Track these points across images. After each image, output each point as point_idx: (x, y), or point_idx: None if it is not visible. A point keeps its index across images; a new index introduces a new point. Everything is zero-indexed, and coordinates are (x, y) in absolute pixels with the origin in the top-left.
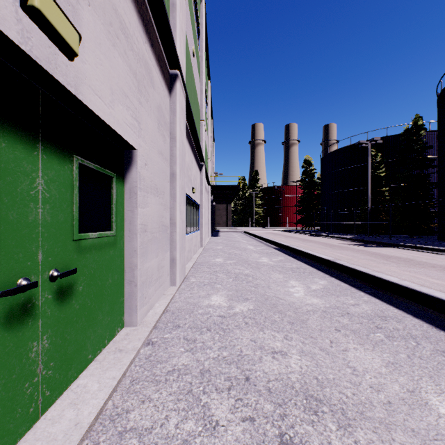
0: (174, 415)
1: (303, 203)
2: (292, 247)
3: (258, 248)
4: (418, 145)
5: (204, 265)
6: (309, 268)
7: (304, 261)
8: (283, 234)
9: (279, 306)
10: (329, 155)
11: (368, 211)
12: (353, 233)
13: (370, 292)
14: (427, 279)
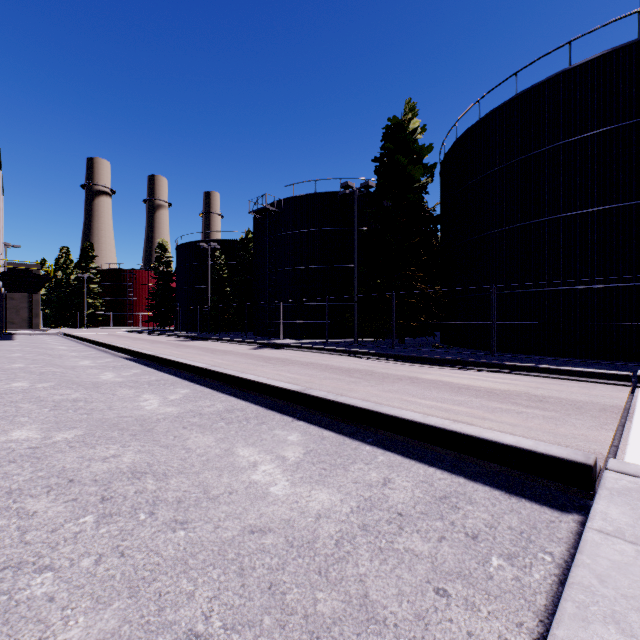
0: (4, 375)
1: (157, 297)
2: (107, 343)
3: (73, 348)
4: (250, 255)
5: (0, 357)
6: (111, 355)
7: (112, 353)
8: (121, 335)
9: (63, 366)
10: (183, 246)
11: (208, 309)
12: (204, 331)
13: (134, 360)
14: (174, 352)
